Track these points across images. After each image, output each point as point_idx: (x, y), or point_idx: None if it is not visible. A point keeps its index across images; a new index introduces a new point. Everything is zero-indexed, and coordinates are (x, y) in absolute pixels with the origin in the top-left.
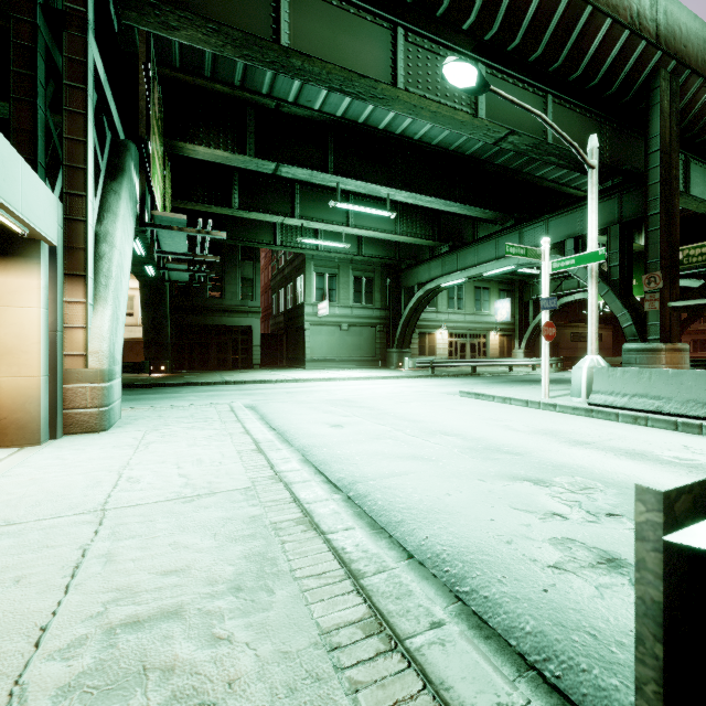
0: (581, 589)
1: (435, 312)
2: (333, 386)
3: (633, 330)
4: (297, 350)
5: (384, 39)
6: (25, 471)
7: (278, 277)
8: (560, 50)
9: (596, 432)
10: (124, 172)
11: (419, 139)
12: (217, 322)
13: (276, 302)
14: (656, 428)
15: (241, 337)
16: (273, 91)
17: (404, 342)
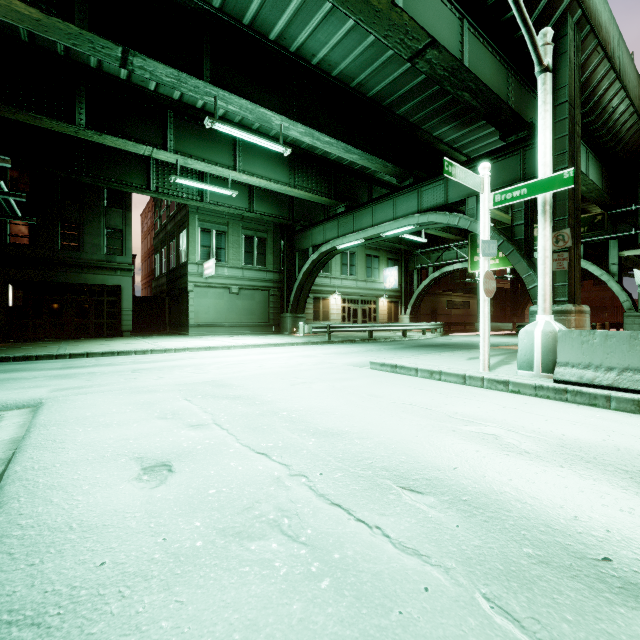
0: None
1: (329, 277)
2: (210, 358)
3: None
4: (180, 314)
5: None
6: None
7: (161, 234)
8: None
9: None
10: None
11: (318, 65)
12: (73, 280)
13: (158, 263)
14: None
15: (106, 298)
16: None
17: (298, 307)
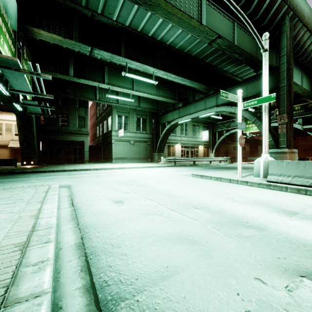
0: None
1: (175, 136)
2: (124, 172)
3: (272, 143)
4: (108, 153)
5: None
6: None
7: (99, 118)
8: None
9: (289, 202)
10: None
11: (169, 44)
12: (65, 139)
13: (98, 130)
14: None
15: (78, 146)
16: (88, 4)
17: (160, 150)
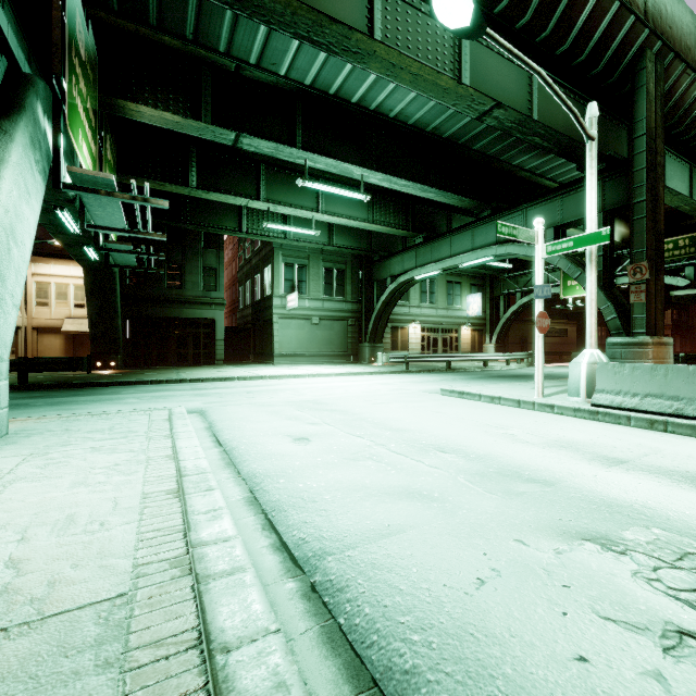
0: None
1: (407, 306)
2: (301, 384)
3: (618, 323)
4: (264, 344)
5: None
6: None
7: (245, 268)
8: (549, 17)
9: (621, 444)
10: (21, 109)
11: (395, 117)
12: (177, 314)
13: (243, 295)
14: (685, 436)
15: (203, 330)
16: (231, 48)
17: (376, 336)
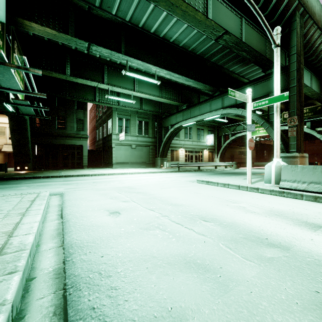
0: None
1: (178, 140)
2: (124, 177)
3: (282, 146)
4: (108, 158)
5: None
6: None
7: (99, 121)
8: None
9: (309, 212)
10: None
11: (173, 42)
12: (62, 142)
13: (98, 134)
14: None
15: (76, 151)
16: None
17: (163, 154)
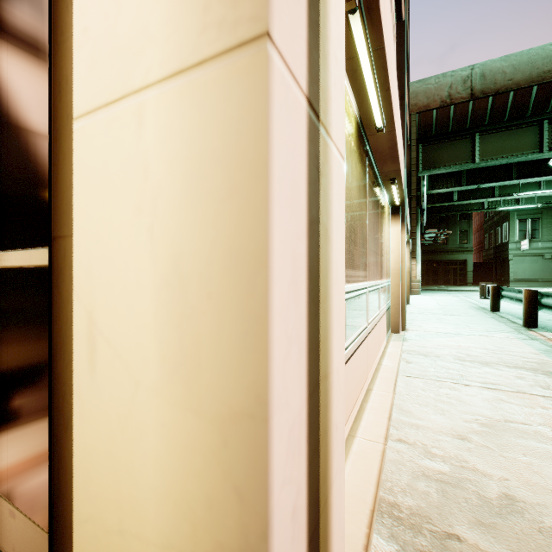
0: (513, 309)
1: None
2: None
3: None
4: (503, 274)
5: (533, 131)
6: (414, 297)
7: (489, 222)
8: None
9: None
10: (418, 222)
11: None
12: (443, 258)
13: (487, 240)
14: None
15: (458, 266)
16: None
17: None
